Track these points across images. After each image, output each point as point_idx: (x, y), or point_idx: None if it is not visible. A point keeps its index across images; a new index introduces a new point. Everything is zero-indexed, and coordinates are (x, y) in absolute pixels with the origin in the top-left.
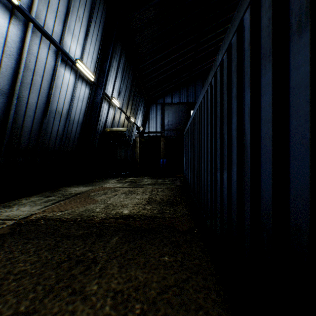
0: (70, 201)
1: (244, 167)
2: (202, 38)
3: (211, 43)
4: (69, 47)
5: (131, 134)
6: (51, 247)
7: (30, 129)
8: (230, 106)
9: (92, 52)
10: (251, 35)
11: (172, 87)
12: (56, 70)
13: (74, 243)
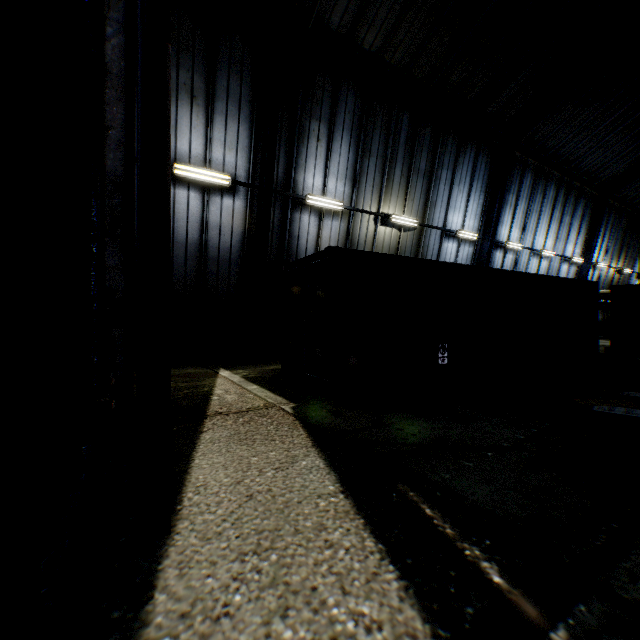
0: None
1: None
2: None
3: None
4: (566, 250)
5: None
6: None
7: None
8: None
9: (580, 240)
10: None
11: None
12: (558, 269)
13: None
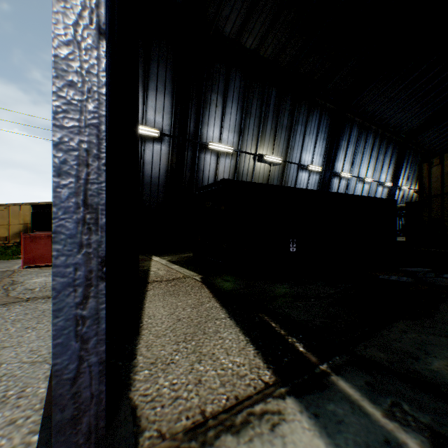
0: None
1: None
2: None
3: None
4: (381, 178)
5: None
6: None
7: None
8: None
9: (390, 171)
10: None
11: None
12: (376, 190)
13: None
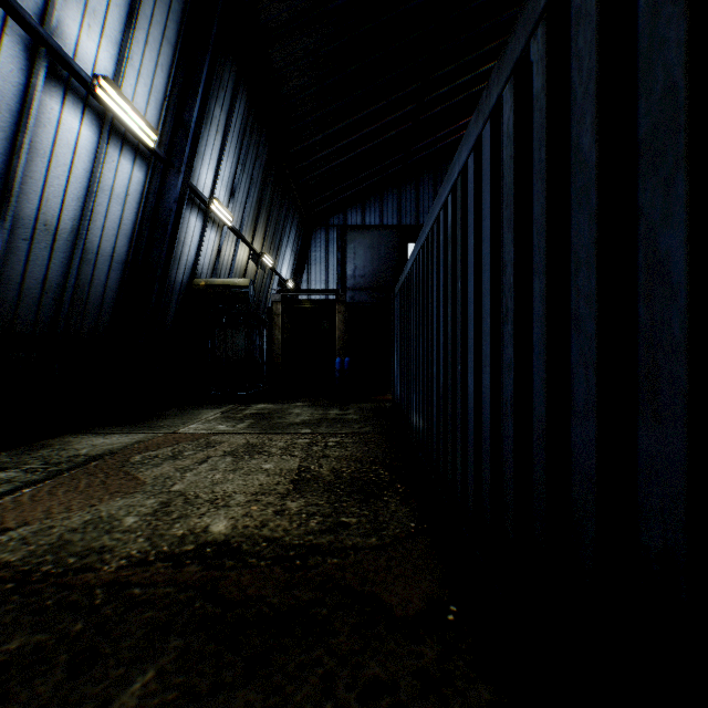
0: (59, 485)
1: None
2: (434, 71)
3: (455, 84)
4: (76, 42)
5: (265, 296)
6: None
7: None
8: None
9: (151, 69)
10: None
11: (364, 187)
12: (30, 102)
13: None
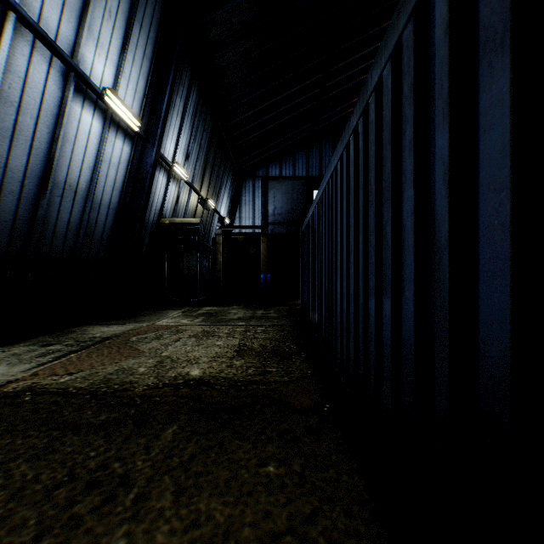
0: (91, 352)
1: (432, 290)
2: (332, 65)
3: (347, 74)
4: (91, 66)
5: (208, 229)
6: (38, 452)
7: (13, 216)
8: (399, 169)
9: (136, 78)
10: (450, 9)
11: (281, 148)
12: (64, 108)
13: (88, 441)
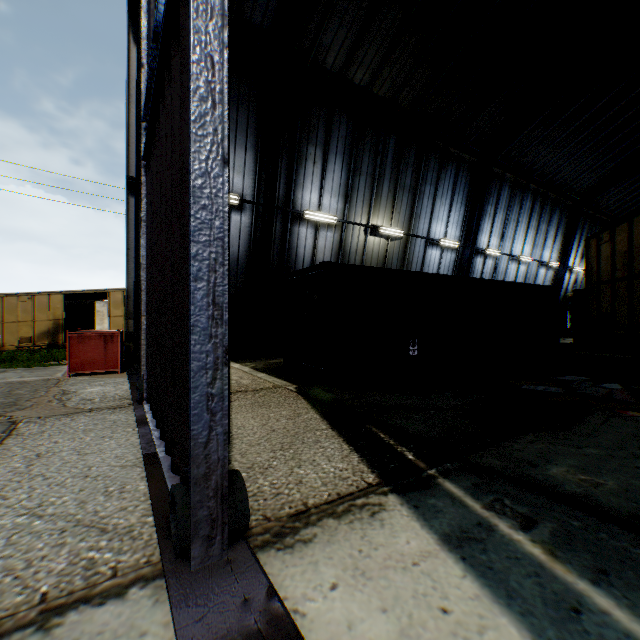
0: None
1: None
2: None
3: None
4: (543, 255)
5: None
6: None
7: None
8: None
9: (556, 246)
10: None
11: None
12: (536, 273)
13: None
